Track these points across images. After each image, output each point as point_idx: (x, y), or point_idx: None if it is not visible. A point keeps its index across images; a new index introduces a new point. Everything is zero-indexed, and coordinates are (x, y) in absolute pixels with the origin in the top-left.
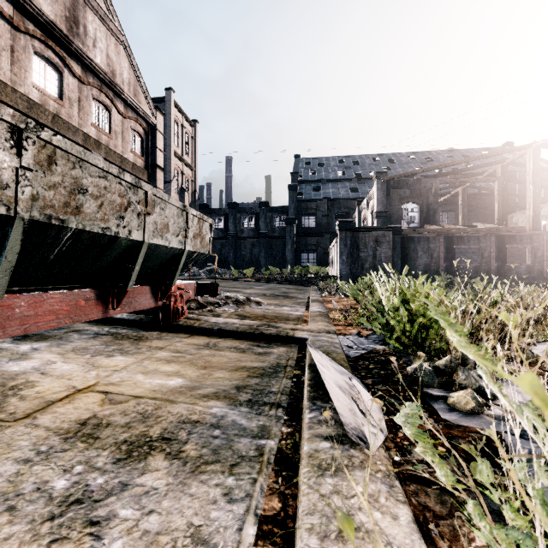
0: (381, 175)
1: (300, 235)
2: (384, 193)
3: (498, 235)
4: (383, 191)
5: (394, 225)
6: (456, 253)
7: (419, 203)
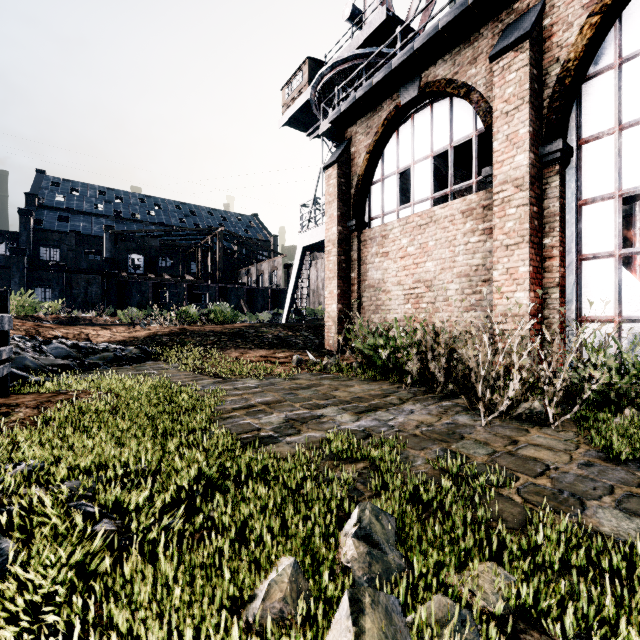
0: (109, 228)
1: (33, 269)
2: (112, 243)
3: (189, 284)
4: (111, 241)
5: (111, 271)
6: (162, 294)
7: (143, 255)
